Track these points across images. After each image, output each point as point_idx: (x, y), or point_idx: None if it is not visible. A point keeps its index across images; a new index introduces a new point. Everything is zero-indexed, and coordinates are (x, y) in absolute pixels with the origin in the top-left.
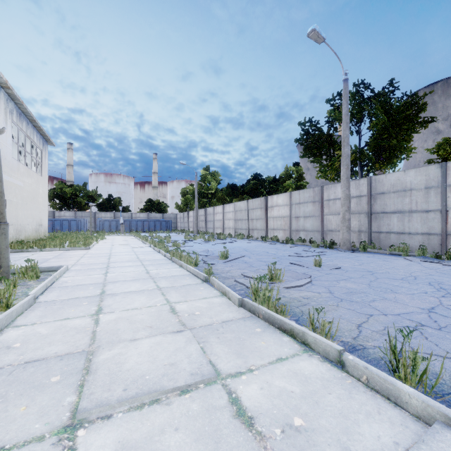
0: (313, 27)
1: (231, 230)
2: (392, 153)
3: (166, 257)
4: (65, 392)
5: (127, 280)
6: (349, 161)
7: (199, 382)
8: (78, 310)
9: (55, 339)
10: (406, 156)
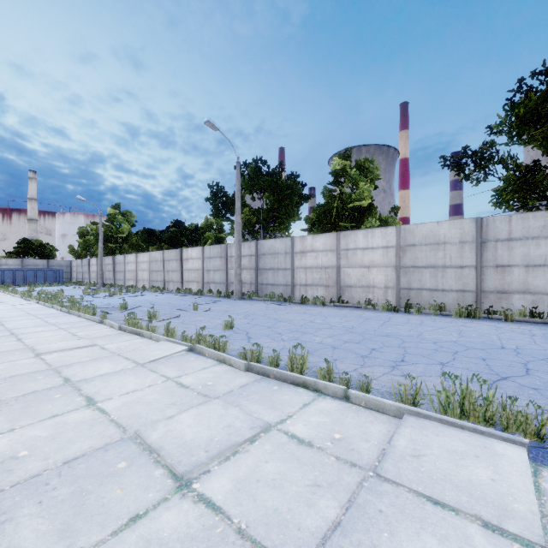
0: (208, 119)
1: (146, 282)
2: (283, 220)
3: (62, 311)
4: (27, 354)
5: (30, 327)
6: (240, 227)
7: (89, 346)
8: (2, 340)
9: (1, 348)
10: (289, 224)
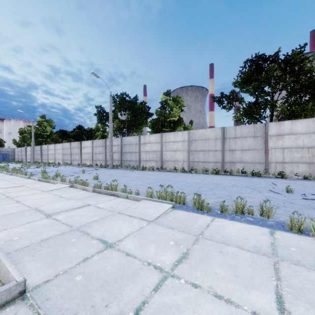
0: (93, 72)
1: (60, 161)
2: (137, 127)
3: (8, 174)
4: None
5: None
6: (112, 130)
7: (20, 186)
8: None
9: None
10: (140, 128)
